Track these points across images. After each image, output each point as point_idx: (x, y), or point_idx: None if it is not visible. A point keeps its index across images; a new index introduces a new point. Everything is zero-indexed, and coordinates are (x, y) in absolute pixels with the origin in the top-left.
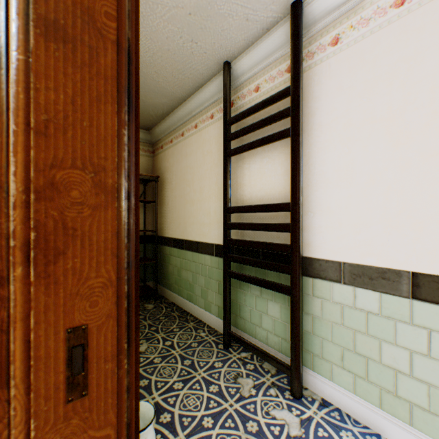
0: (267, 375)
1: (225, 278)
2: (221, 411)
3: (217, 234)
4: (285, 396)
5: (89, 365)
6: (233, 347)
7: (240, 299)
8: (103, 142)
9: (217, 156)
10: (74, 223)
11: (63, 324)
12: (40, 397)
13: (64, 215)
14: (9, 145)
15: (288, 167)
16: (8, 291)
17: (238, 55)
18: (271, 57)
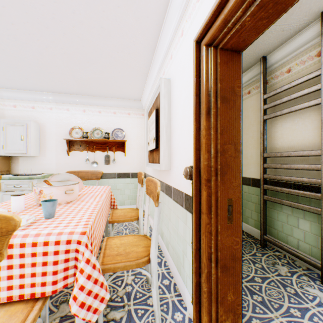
0: (298, 268)
1: (261, 201)
2: (266, 277)
3: (253, 172)
4: (316, 283)
5: (232, 213)
6: (268, 247)
7: (273, 216)
8: (236, 133)
9: (253, 119)
10: (228, 163)
11: (226, 197)
12: (220, 219)
13: (226, 160)
14: (211, 138)
15: (317, 124)
16: (211, 184)
17: (272, 51)
18: (302, 48)
